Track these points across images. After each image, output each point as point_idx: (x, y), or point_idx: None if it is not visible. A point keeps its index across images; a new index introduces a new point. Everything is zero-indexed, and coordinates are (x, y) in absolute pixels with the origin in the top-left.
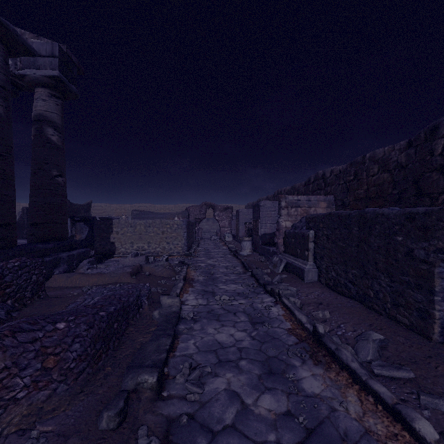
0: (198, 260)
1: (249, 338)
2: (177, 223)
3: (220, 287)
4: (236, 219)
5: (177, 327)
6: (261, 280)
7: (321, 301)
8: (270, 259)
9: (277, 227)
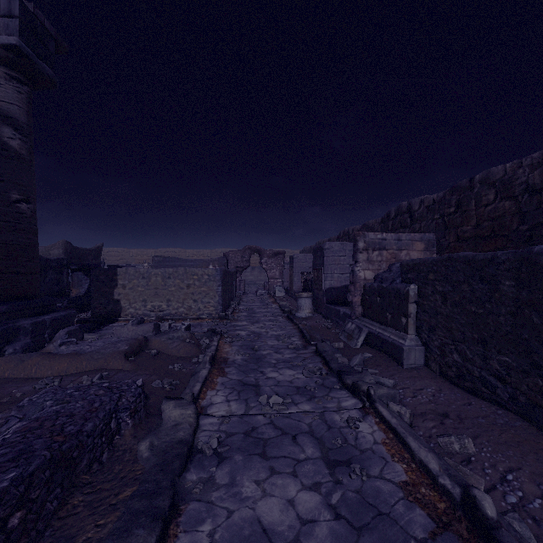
0: (236, 325)
1: (327, 514)
2: (208, 273)
3: (269, 375)
4: (289, 268)
5: (182, 477)
6: (333, 363)
7: (444, 409)
8: (341, 324)
9: (351, 278)
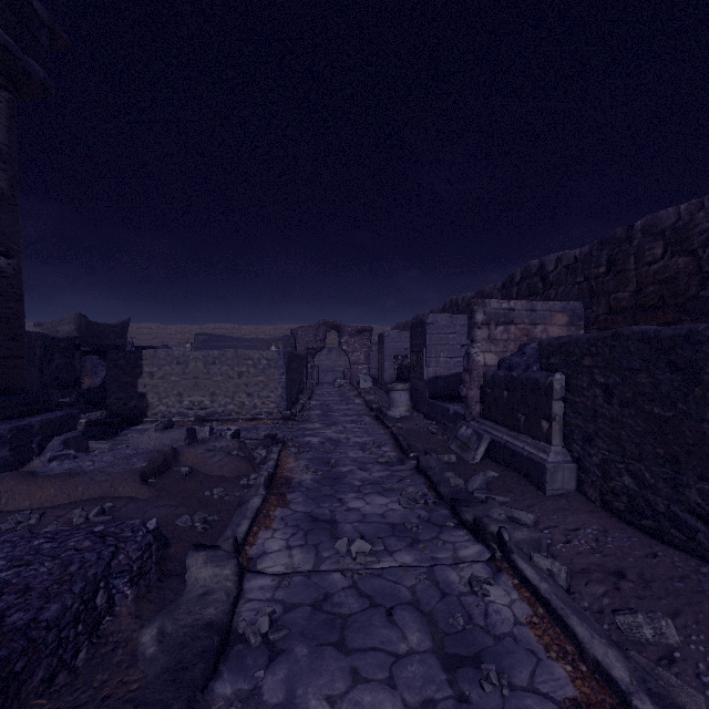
0: (306, 429)
1: None
2: (267, 357)
3: (350, 505)
4: (378, 350)
5: (208, 690)
6: (443, 486)
7: (617, 564)
8: (450, 427)
9: (466, 364)
